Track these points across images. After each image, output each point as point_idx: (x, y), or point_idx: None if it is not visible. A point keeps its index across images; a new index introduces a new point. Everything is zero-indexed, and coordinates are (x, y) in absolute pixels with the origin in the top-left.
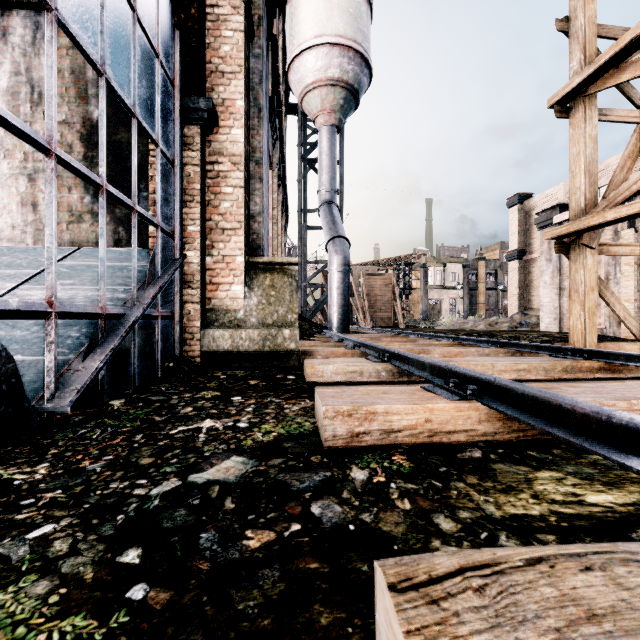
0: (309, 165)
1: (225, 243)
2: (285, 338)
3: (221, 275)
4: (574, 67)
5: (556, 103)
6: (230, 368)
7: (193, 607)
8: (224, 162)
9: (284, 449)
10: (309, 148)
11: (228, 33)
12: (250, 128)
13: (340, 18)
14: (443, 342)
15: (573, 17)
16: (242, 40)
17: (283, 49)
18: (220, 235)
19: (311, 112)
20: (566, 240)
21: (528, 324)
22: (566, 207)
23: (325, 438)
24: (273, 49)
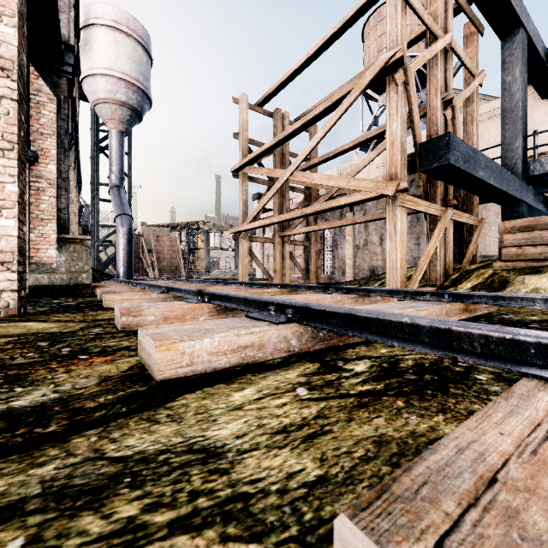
0: (101, 151)
1: (43, 227)
2: (83, 278)
3: (41, 244)
4: (240, 157)
5: (233, 171)
6: (49, 294)
7: (74, 307)
8: (43, 182)
9: (87, 302)
10: (101, 138)
11: (46, 112)
12: (58, 159)
13: (126, 62)
14: (182, 282)
15: (240, 134)
16: (55, 118)
17: (77, 59)
18: (40, 222)
19: (103, 117)
20: (237, 234)
21: (253, 275)
22: (266, 210)
23: (100, 298)
24: (73, 102)
